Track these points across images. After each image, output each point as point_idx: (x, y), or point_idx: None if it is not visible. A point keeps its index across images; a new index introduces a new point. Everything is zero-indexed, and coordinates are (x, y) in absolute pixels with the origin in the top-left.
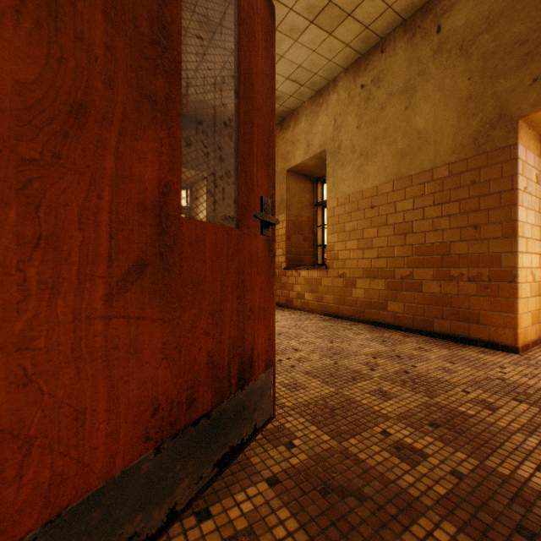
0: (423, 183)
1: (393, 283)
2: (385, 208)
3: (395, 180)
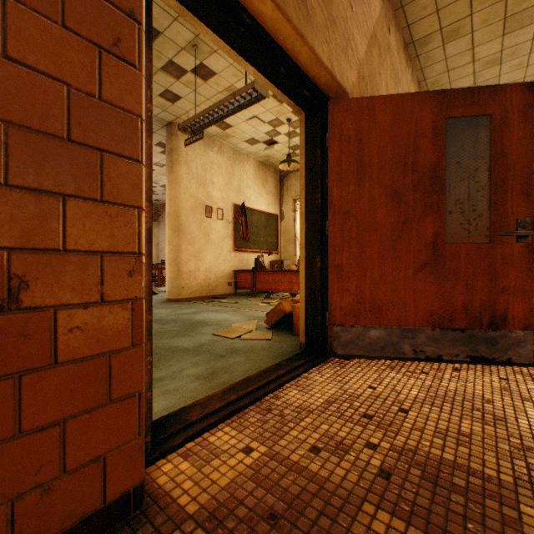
0: None
1: None
2: None
3: None
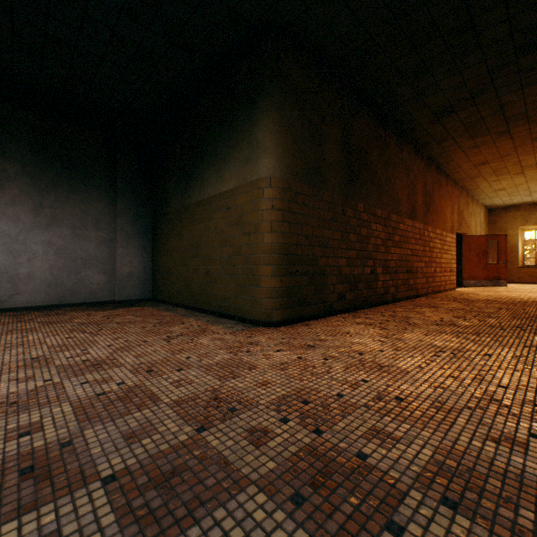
0: None
1: None
2: None
3: None
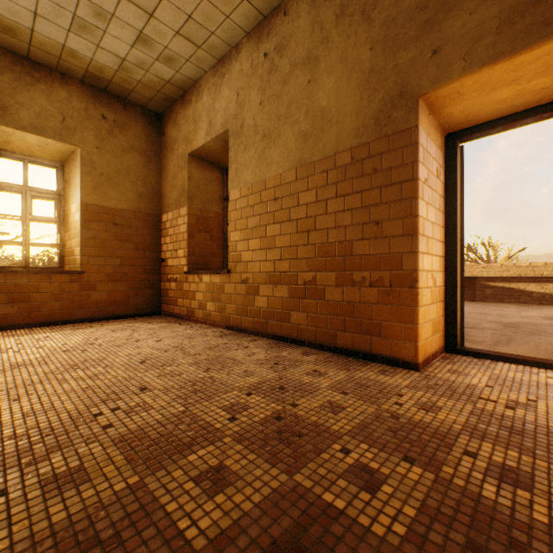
0: (327, 171)
1: (296, 290)
2: (289, 200)
3: (298, 167)
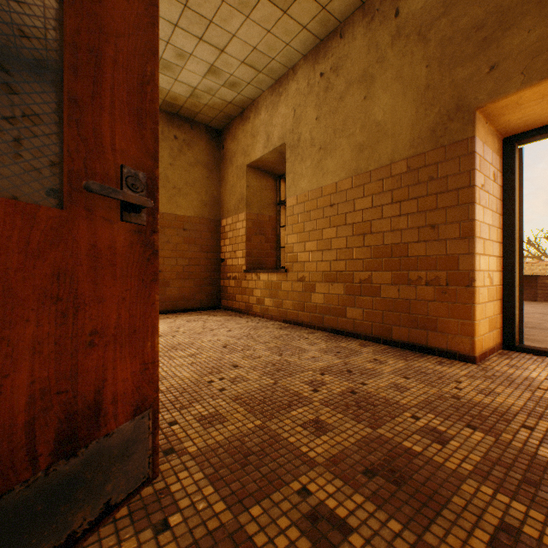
0: (382, 180)
1: (352, 287)
2: (344, 206)
3: (354, 176)
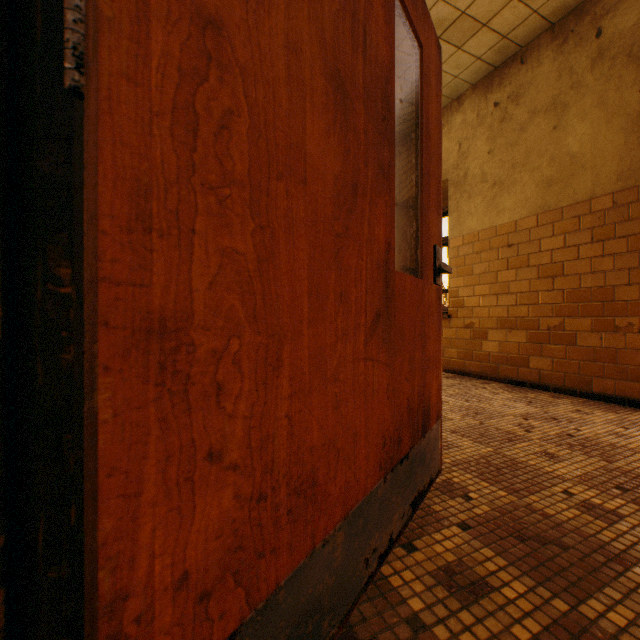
0: (578, 217)
1: (537, 335)
2: (526, 246)
3: (539, 213)
